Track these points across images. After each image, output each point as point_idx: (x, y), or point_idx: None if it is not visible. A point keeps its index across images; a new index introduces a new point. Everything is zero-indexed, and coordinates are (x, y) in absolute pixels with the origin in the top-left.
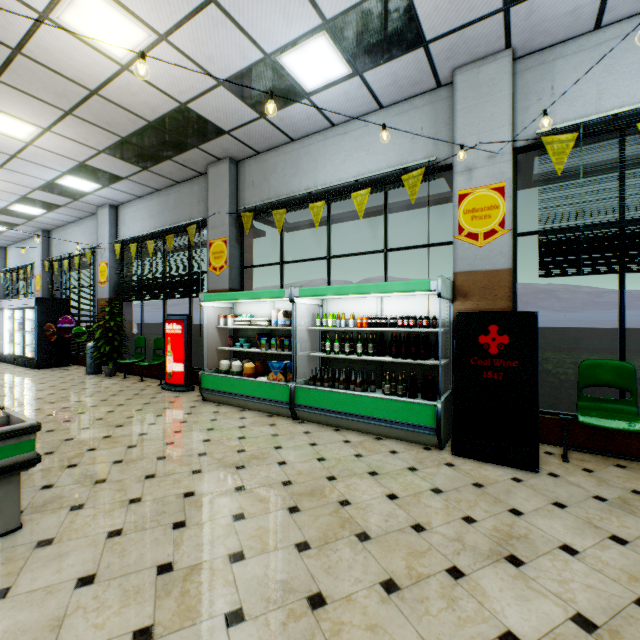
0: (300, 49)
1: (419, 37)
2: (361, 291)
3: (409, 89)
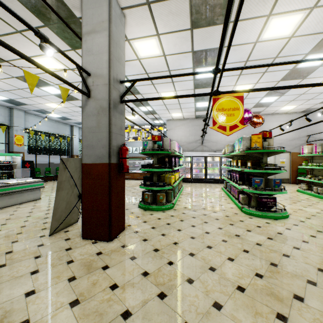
0: (1, 96)
1: (19, 105)
2: (3, 155)
3: (2, 104)
